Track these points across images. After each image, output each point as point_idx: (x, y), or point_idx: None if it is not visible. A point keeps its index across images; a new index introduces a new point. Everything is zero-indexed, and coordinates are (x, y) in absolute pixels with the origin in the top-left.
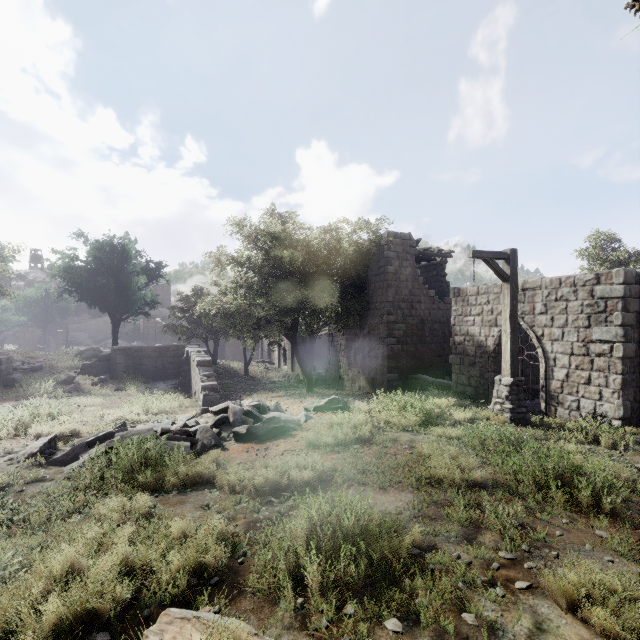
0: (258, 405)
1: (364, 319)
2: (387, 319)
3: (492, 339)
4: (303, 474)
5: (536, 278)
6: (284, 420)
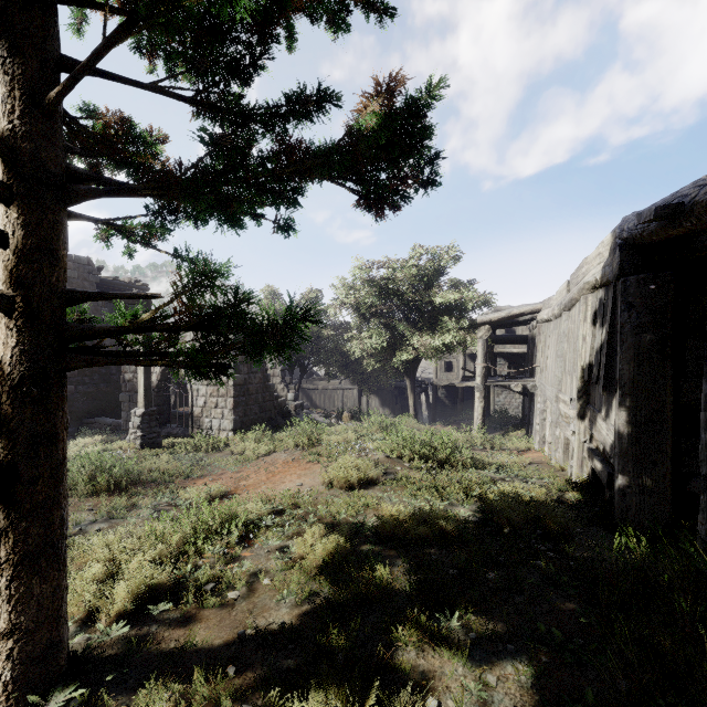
0: None
1: None
2: None
3: (156, 375)
4: None
5: None
6: None
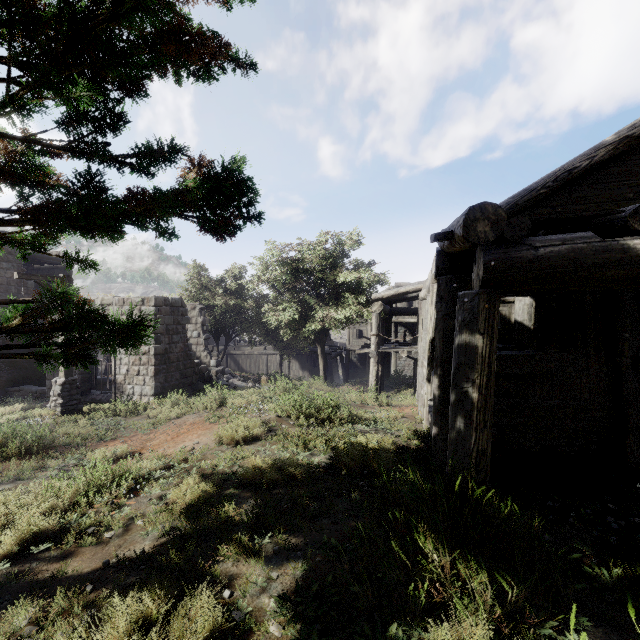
0: None
1: None
2: None
3: None
4: None
5: (110, 297)
6: None
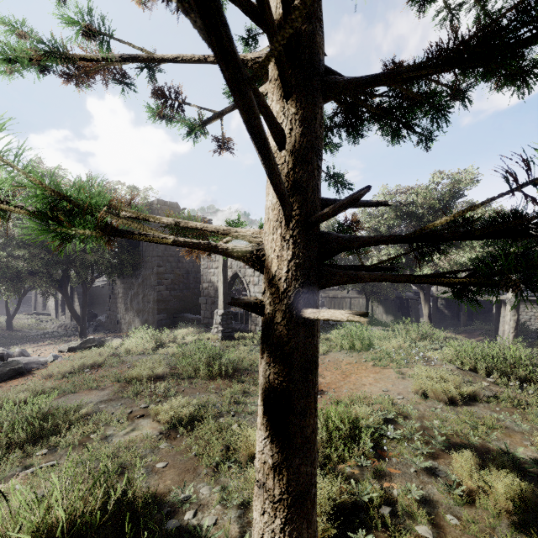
0: (1, 354)
1: (139, 270)
2: (157, 270)
3: None
4: (19, 395)
5: None
6: (27, 362)
